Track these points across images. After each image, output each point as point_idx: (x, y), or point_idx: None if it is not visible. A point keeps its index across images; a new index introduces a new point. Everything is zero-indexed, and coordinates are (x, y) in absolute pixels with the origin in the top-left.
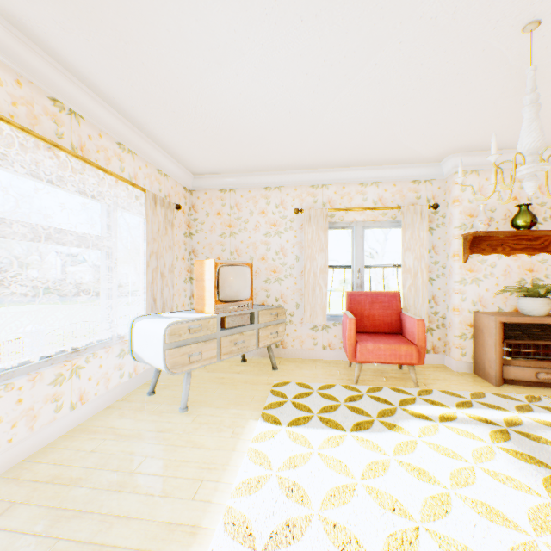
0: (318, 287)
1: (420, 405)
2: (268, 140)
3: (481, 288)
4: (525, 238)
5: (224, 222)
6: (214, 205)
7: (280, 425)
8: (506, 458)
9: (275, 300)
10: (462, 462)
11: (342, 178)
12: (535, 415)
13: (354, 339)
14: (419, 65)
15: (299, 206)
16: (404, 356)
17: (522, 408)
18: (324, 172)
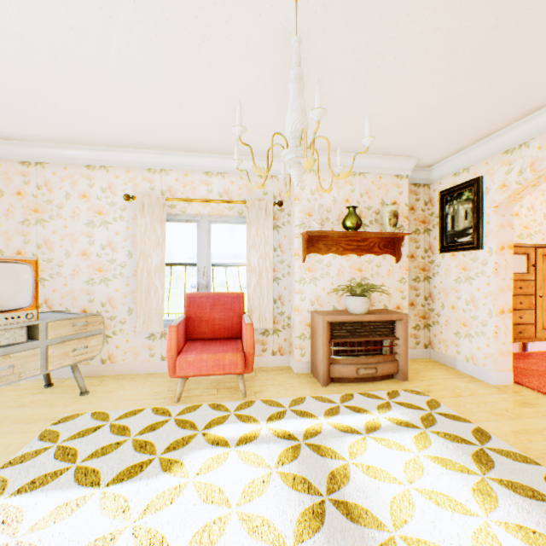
0: (154, 289)
1: (231, 423)
2: (55, 97)
3: (319, 288)
4: (356, 239)
5: (28, 205)
6: (13, 181)
7: (1, 496)
8: (280, 488)
9: (102, 306)
10: (225, 508)
11: (184, 164)
12: (340, 418)
13: (176, 350)
14: (195, 18)
15: (132, 192)
16: (229, 366)
17: (332, 411)
18: (161, 155)
